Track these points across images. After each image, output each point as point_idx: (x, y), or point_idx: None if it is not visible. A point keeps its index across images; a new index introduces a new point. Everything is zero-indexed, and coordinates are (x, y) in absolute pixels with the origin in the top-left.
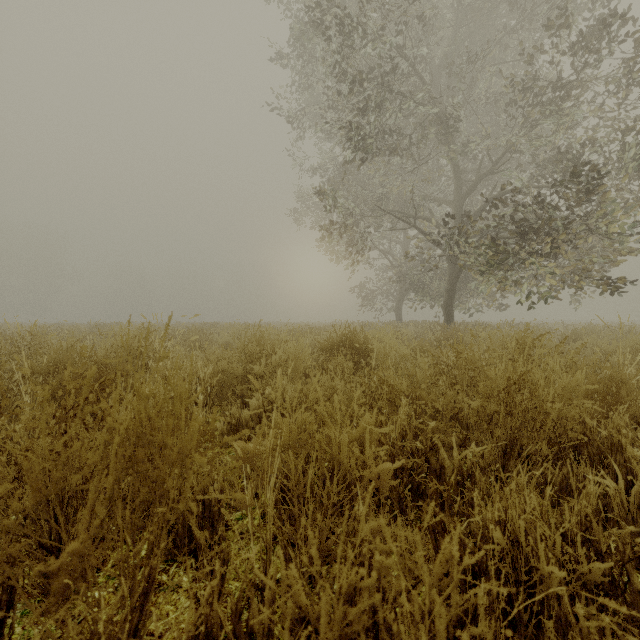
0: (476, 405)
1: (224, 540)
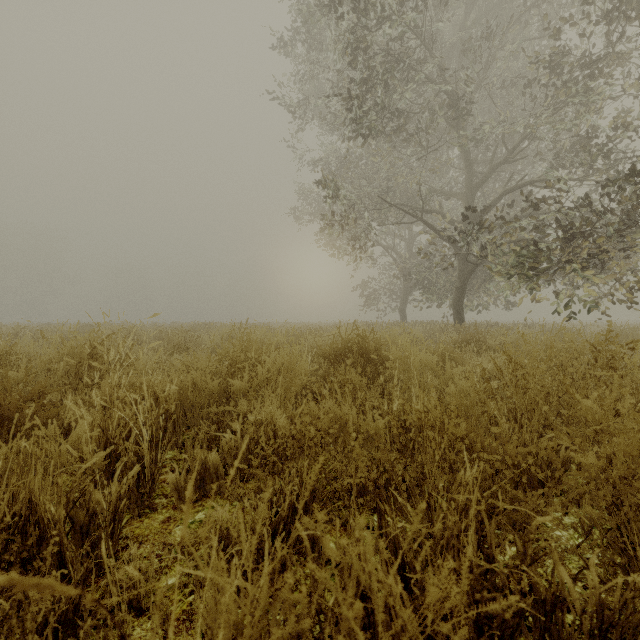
0: (589, 465)
1: None
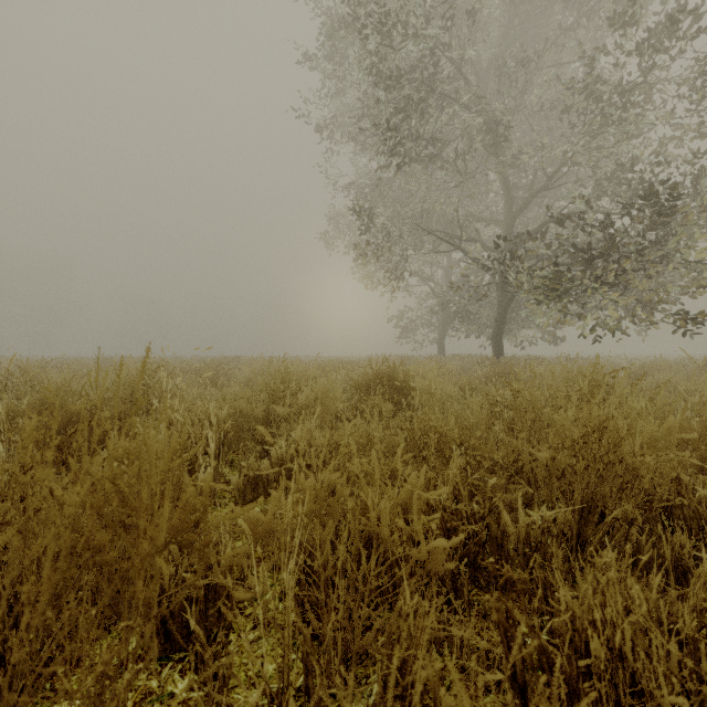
0: (543, 456)
1: (233, 629)
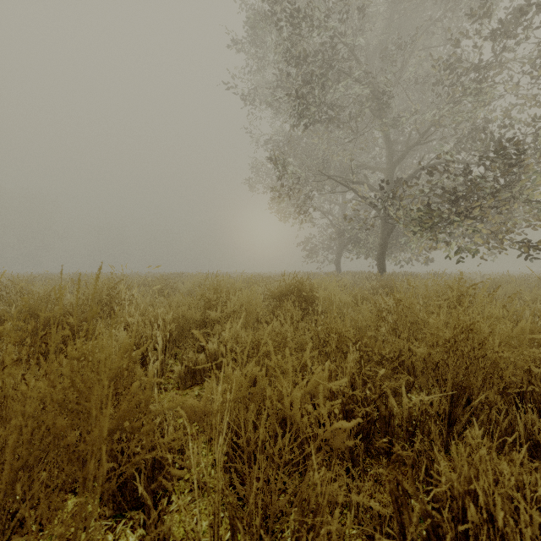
0: (421, 352)
1: (175, 491)
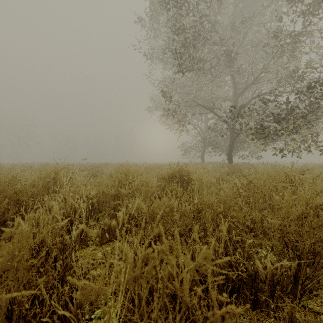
0: (274, 223)
1: None
